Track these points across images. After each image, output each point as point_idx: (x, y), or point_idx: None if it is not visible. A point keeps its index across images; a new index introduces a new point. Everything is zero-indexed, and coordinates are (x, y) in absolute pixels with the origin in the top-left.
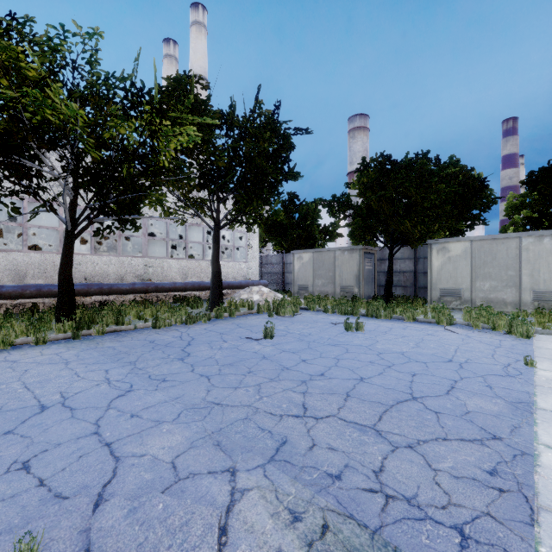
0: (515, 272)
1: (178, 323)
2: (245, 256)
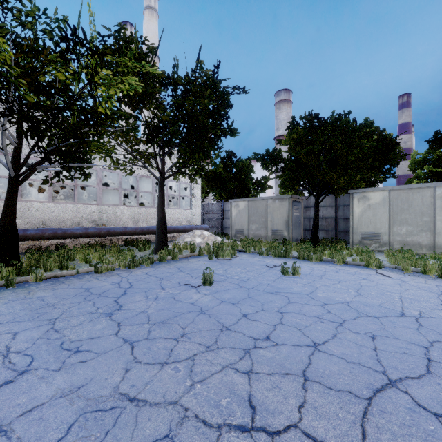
0: (429, 218)
1: (121, 266)
2: (189, 204)
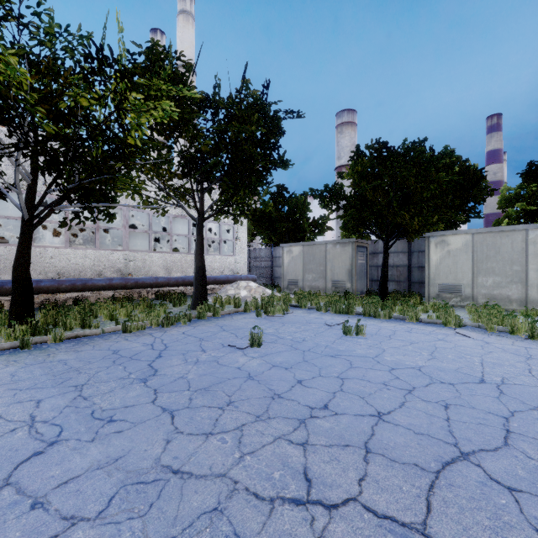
0: (521, 267)
1: (153, 325)
2: (233, 250)
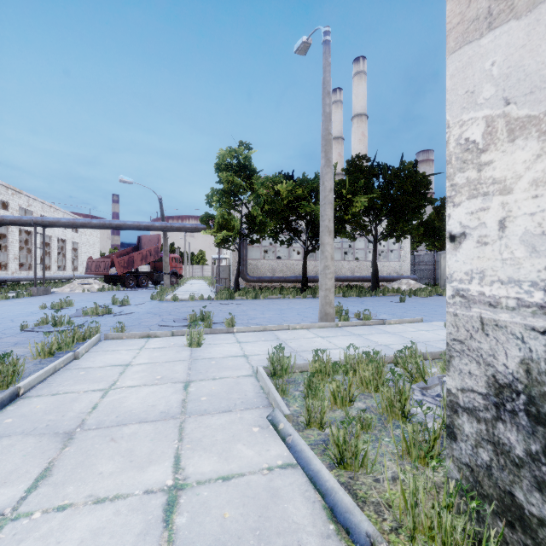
0: None
1: (354, 296)
2: (397, 257)
